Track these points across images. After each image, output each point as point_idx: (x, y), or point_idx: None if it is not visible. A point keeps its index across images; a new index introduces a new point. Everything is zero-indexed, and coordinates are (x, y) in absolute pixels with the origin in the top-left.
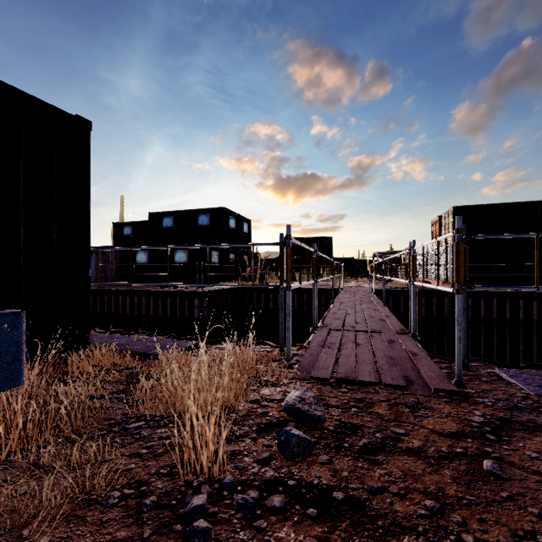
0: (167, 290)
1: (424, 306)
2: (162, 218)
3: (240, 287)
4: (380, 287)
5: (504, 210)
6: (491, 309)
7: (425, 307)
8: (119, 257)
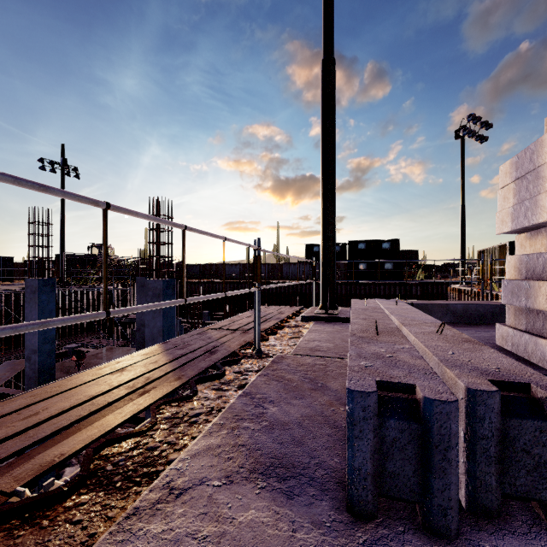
0: (400, 283)
1: None
2: (357, 243)
3: None
4: None
5: None
6: None
7: None
8: (347, 266)
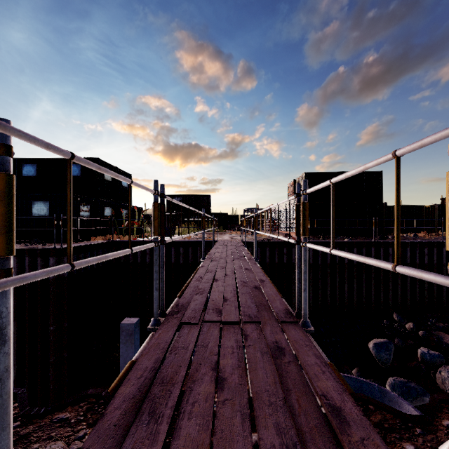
0: None
1: (286, 255)
2: (21, 165)
3: (115, 241)
4: (250, 239)
5: None
6: (335, 256)
7: (286, 256)
8: None
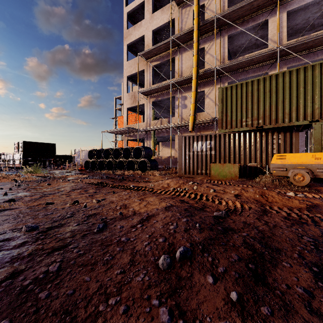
0: None
1: None
2: None
3: None
4: None
5: (39, 144)
6: None
7: None
8: None
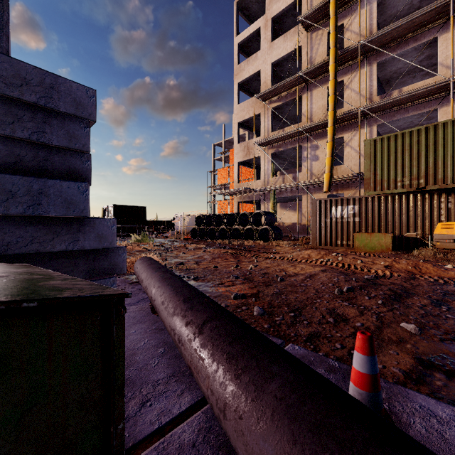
0: None
1: None
2: None
3: None
4: None
5: (129, 208)
6: None
7: None
8: None
